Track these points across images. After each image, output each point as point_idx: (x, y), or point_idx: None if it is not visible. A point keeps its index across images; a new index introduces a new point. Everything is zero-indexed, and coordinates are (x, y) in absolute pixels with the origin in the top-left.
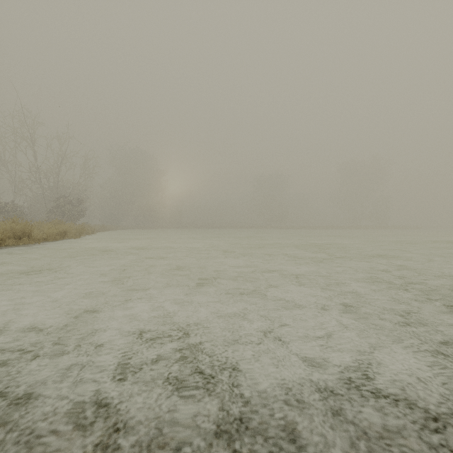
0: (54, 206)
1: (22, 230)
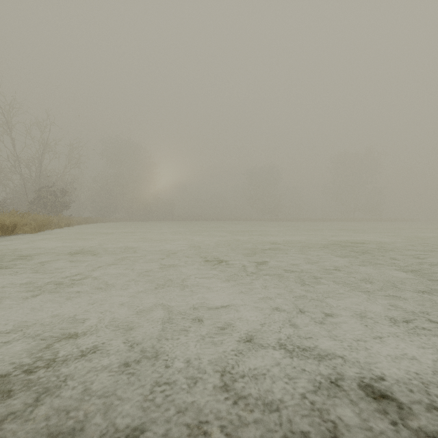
0: (36, 197)
1: None
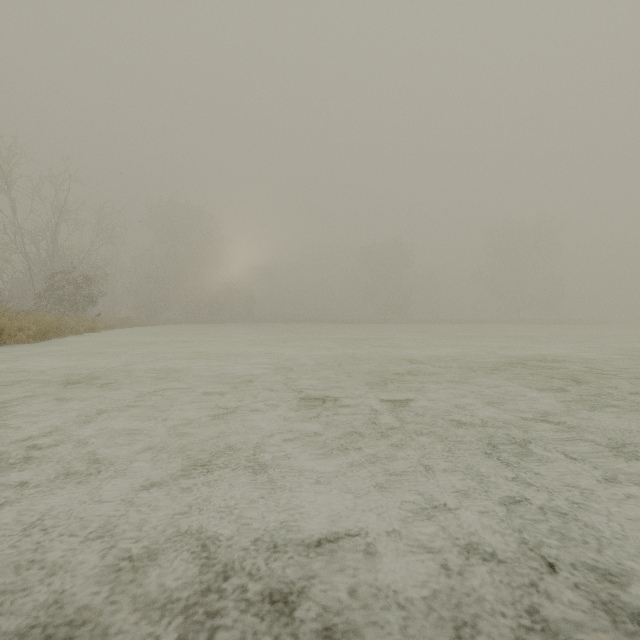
0: (47, 287)
1: None
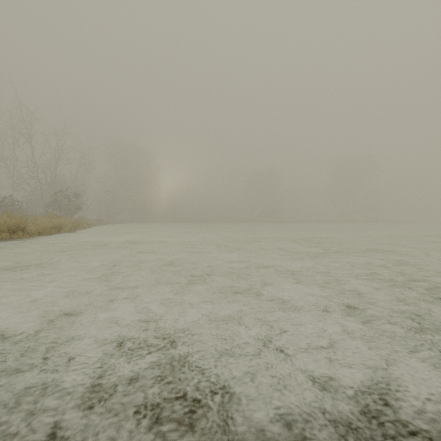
0: (52, 200)
1: (16, 224)
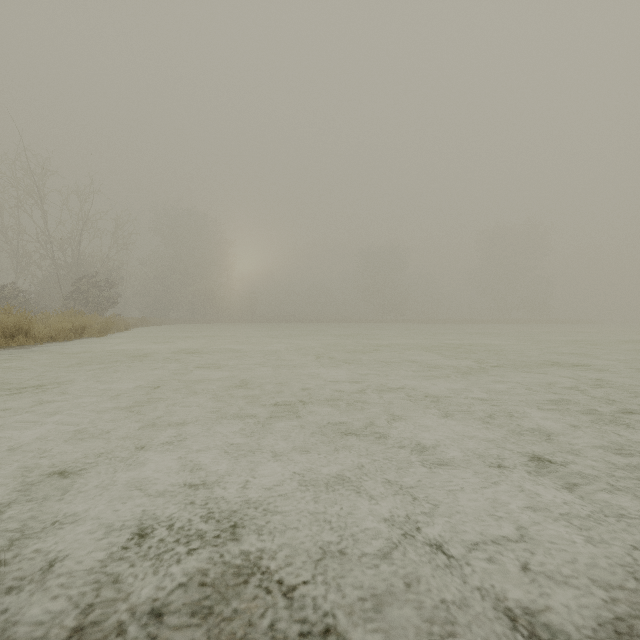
0: (73, 290)
1: (16, 324)
